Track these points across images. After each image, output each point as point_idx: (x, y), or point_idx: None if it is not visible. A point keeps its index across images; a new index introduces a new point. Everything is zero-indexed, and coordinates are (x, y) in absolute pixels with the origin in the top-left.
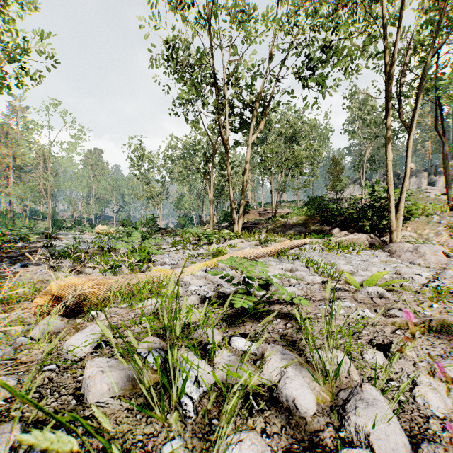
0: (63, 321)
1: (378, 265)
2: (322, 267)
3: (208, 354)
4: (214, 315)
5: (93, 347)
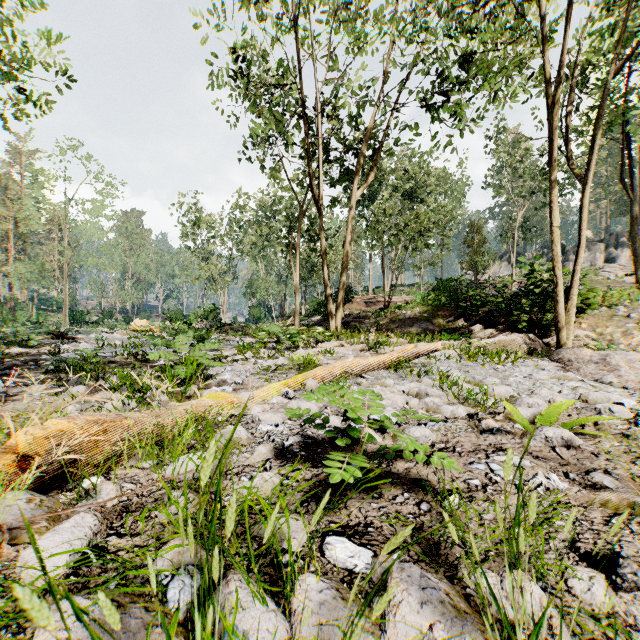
0: (33, 502)
1: (548, 385)
2: (467, 391)
3: (282, 577)
4: (296, 484)
5: (71, 564)
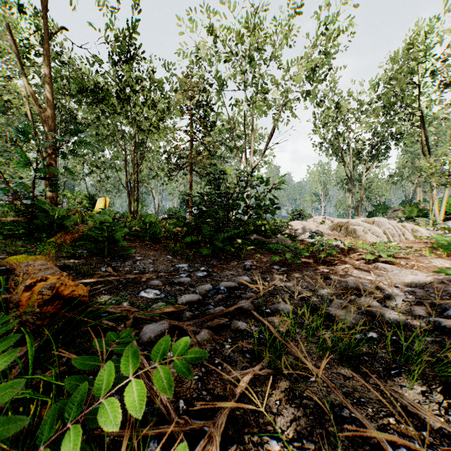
0: None
1: None
2: None
3: None
4: None
5: None
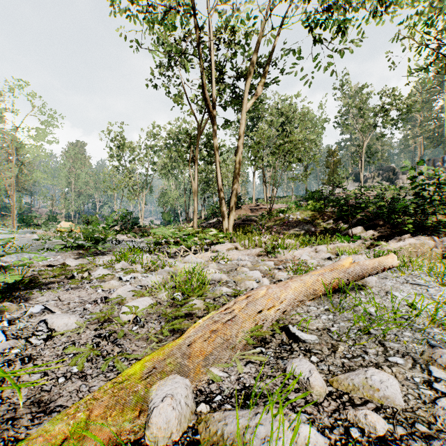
0: None
1: None
2: None
3: None
4: None
5: None
